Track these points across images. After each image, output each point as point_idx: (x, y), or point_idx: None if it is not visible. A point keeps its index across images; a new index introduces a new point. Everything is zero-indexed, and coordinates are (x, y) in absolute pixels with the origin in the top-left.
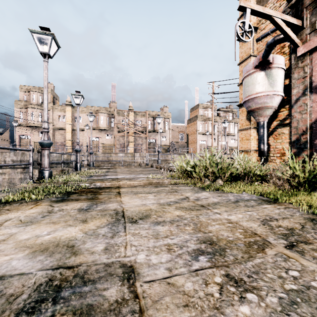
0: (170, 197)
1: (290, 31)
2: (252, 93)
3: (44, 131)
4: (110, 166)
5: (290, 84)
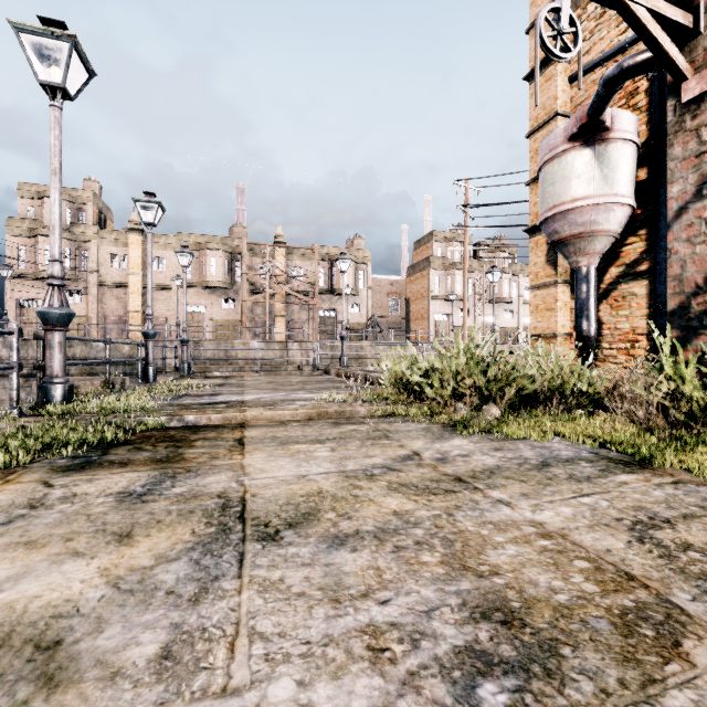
0: (373, 454)
1: (667, 41)
2: (564, 200)
3: (51, 283)
4: (230, 372)
5: (650, 181)
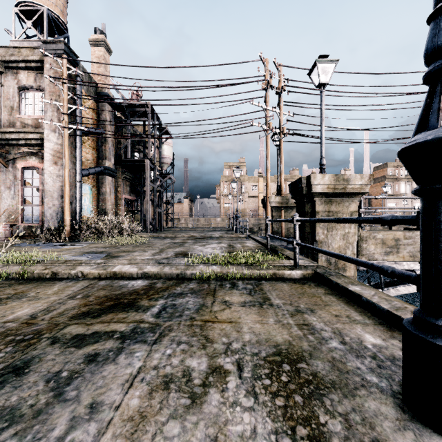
0: None
1: None
2: None
3: None
4: None
5: None
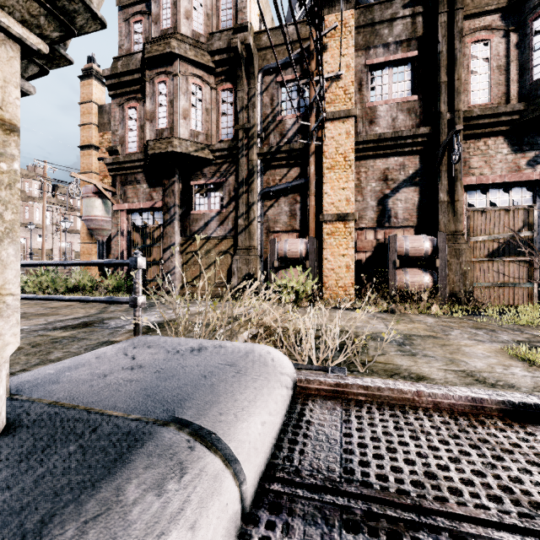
0: None
1: (108, 195)
2: (91, 214)
3: None
4: None
5: None
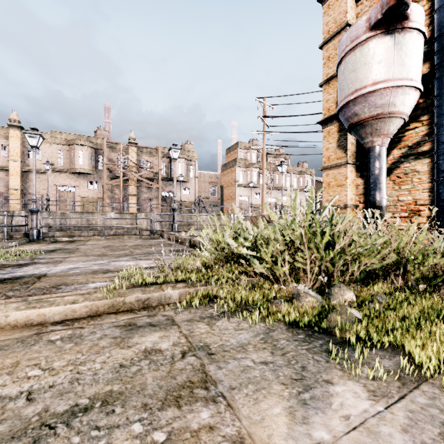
0: None
1: None
2: (365, 83)
3: None
4: (78, 237)
5: (434, 72)
